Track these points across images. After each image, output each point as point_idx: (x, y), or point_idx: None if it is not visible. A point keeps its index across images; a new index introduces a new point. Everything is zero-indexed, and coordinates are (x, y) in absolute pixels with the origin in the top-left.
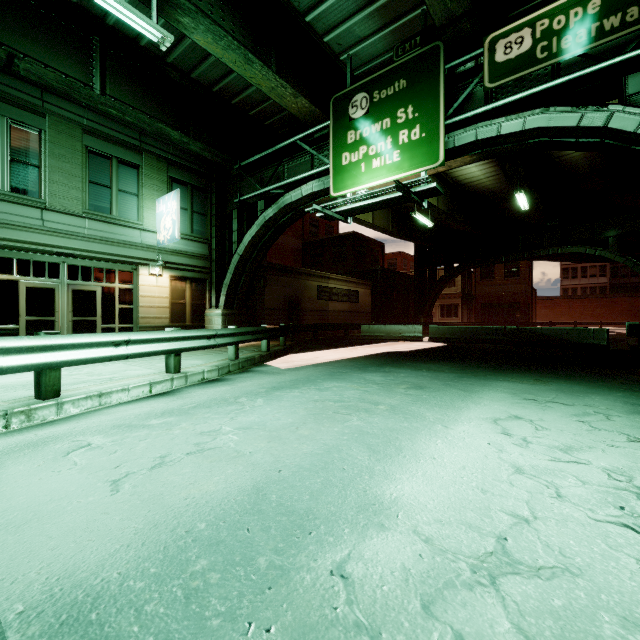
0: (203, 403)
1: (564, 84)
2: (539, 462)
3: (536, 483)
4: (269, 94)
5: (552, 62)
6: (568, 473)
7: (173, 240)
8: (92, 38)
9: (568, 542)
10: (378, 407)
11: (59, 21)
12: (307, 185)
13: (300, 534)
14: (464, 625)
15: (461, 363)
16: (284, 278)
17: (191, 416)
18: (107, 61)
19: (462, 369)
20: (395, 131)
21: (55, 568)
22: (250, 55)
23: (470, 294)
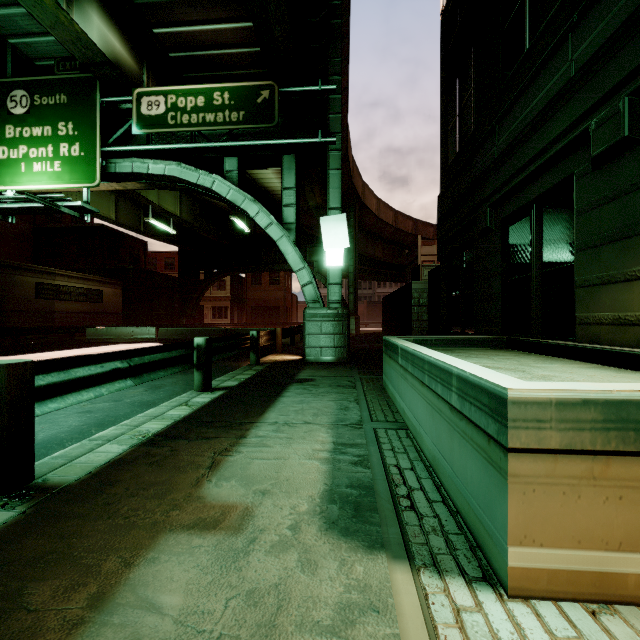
0: None
1: (189, 149)
2: None
3: None
4: None
5: (178, 130)
6: None
7: None
8: None
9: None
10: None
11: None
12: None
13: None
14: None
15: None
16: None
17: None
18: None
19: None
20: (56, 141)
21: None
22: None
23: (241, 297)
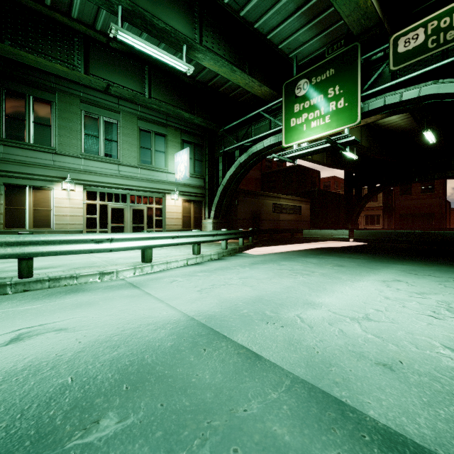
0: (218, 268)
1: (449, 63)
2: (400, 296)
3: (394, 302)
4: (244, 87)
5: (440, 50)
6: (414, 301)
7: (185, 178)
8: (144, 67)
9: (398, 317)
10: (314, 273)
11: (129, 61)
12: (267, 140)
13: (280, 308)
14: (343, 328)
15: (373, 254)
16: (250, 199)
17: (215, 273)
18: (152, 78)
19: (373, 258)
20: (326, 103)
21: (196, 308)
22: (234, 68)
23: (390, 207)
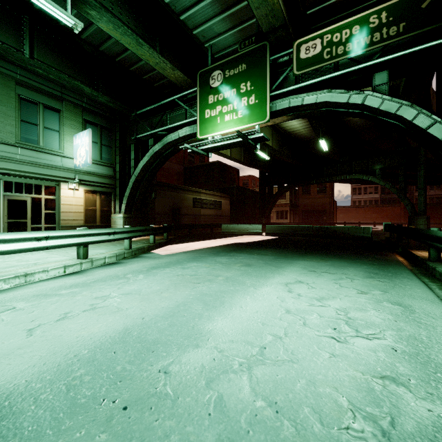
0: (101, 279)
1: (340, 76)
2: (301, 307)
3: (294, 318)
4: (155, 67)
5: (333, 61)
6: (315, 312)
7: (86, 164)
8: (23, 16)
9: (298, 347)
10: (218, 278)
11: None
12: (182, 130)
13: (146, 352)
14: (225, 390)
15: (280, 249)
16: (169, 192)
17: (91, 287)
18: (35, 34)
19: (279, 253)
20: (239, 97)
21: None
22: (140, 40)
23: (295, 204)
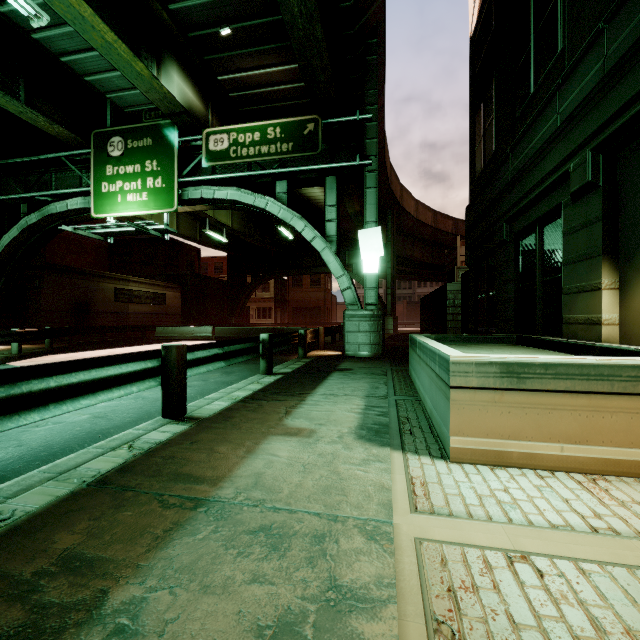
0: None
1: (247, 176)
2: None
3: None
4: (19, 115)
5: (238, 161)
6: None
7: None
8: None
9: None
10: None
11: None
12: (73, 200)
13: None
14: None
15: None
16: (69, 279)
17: None
18: None
19: None
20: (144, 176)
21: None
22: None
23: (284, 299)
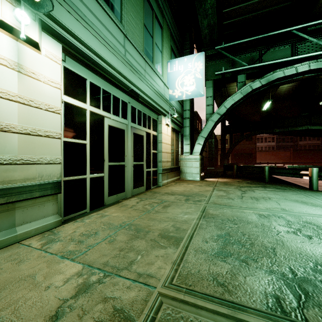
0: None
1: None
2: None
3: None
4: None
5: None
6: None
7: (196, 95)
8: None
9: None
10: None
11: None
12: (302, 64)
13: None
14: None
15: None
16: (195, 135)
17: None
18: None
19: None
20: None
21: None
22: None
23: None
